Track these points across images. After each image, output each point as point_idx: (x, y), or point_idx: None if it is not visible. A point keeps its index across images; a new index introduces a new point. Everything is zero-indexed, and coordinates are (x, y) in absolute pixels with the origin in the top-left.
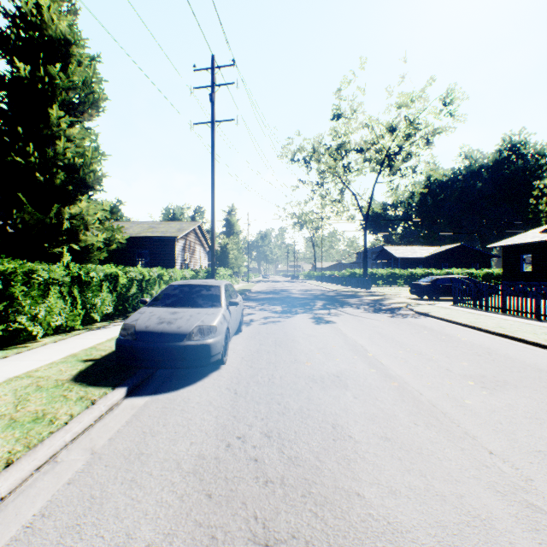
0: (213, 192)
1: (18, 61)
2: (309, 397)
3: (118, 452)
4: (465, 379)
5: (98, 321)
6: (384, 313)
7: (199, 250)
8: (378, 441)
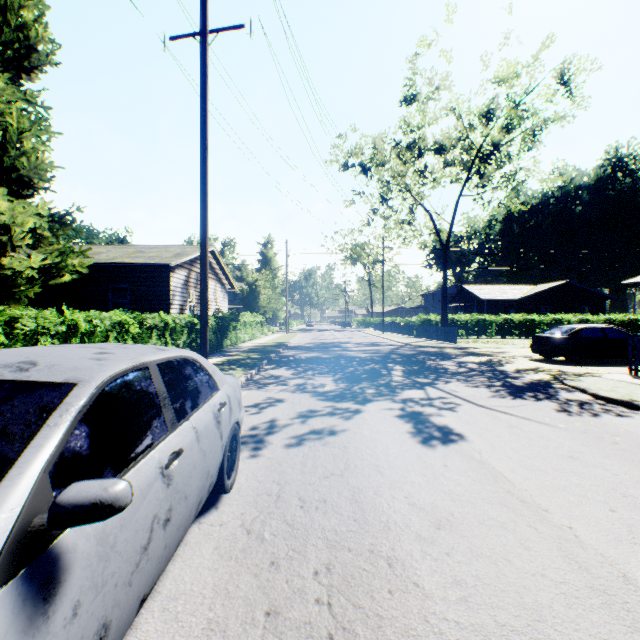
0: (203, 165)
1: None
2: None
3: None
4: None
5: None
6: (535, 398)
7: (214, 288)
8: None
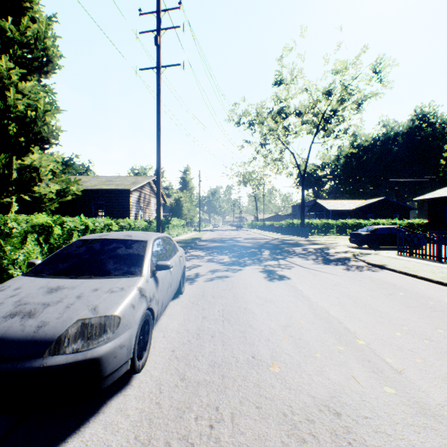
0: (158, 139)
1: None
2: None
3: None
4: None
5: None
6: (335, 264)
7: (154, 203)
8: None
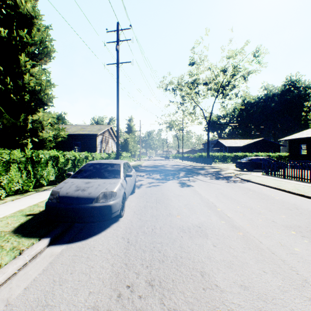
0: (118, 106)
1: (1, 27)
2: (181, 245)
3: (27, 304)
4: (288, 229)
5: (46, 185)
6: (222, 179)
7: (111, 142)
8: (239, 290)
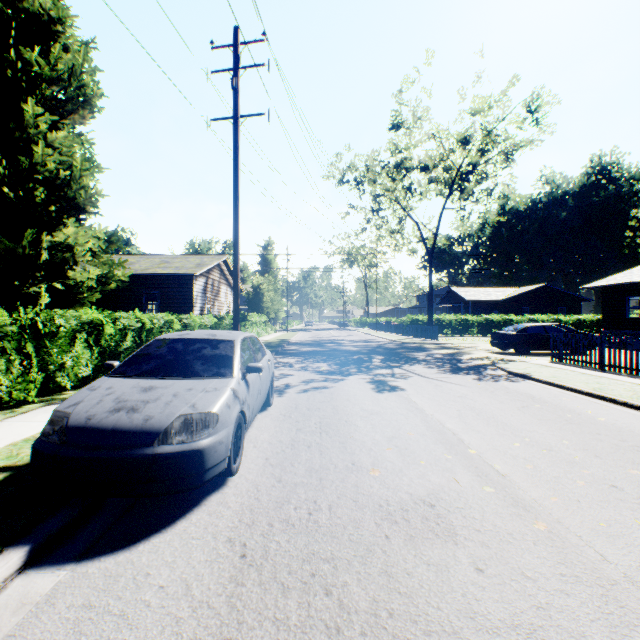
0: (236, 211)
1: None
2: (388, 568)
3: None
4: None
5: (72, 388)
6: (466, 373)
7: (225, 292)
8: None
